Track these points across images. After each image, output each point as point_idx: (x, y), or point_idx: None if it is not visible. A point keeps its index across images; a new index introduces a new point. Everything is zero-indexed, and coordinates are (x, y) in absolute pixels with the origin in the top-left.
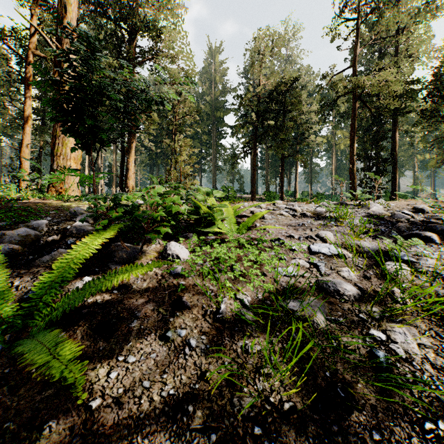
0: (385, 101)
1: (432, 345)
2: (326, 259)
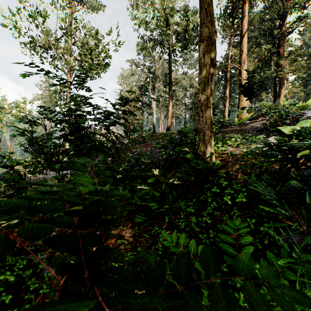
0: None
1: None
2: None
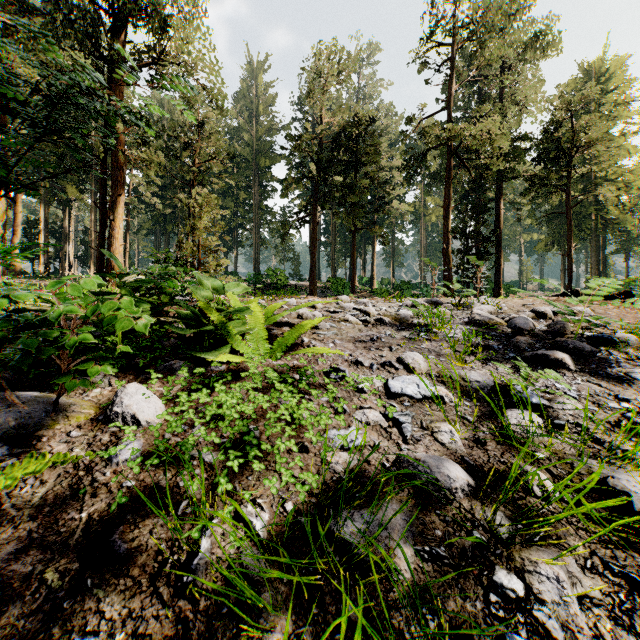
0: (487, 160)
1: (604, 597)
2: (414, 407)
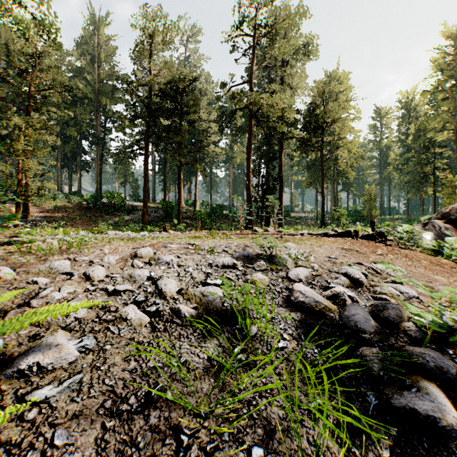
0: (275, 123)
1: None
2: None
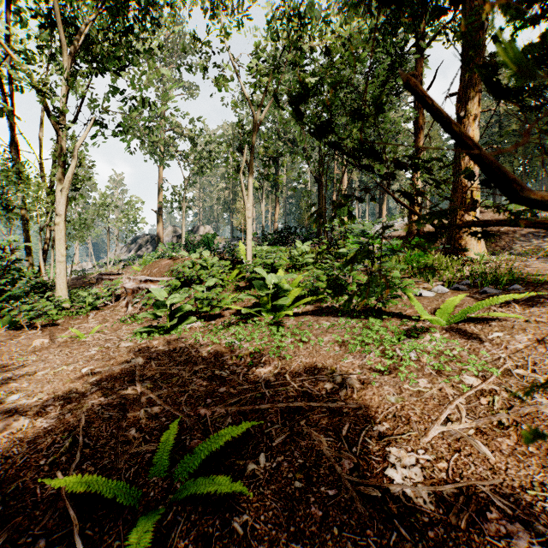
0: None
1: None
2: None
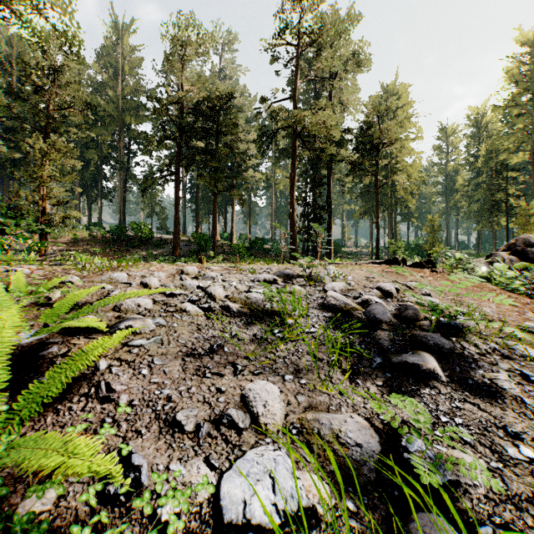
0: (323, 144)
1: None
2: None
